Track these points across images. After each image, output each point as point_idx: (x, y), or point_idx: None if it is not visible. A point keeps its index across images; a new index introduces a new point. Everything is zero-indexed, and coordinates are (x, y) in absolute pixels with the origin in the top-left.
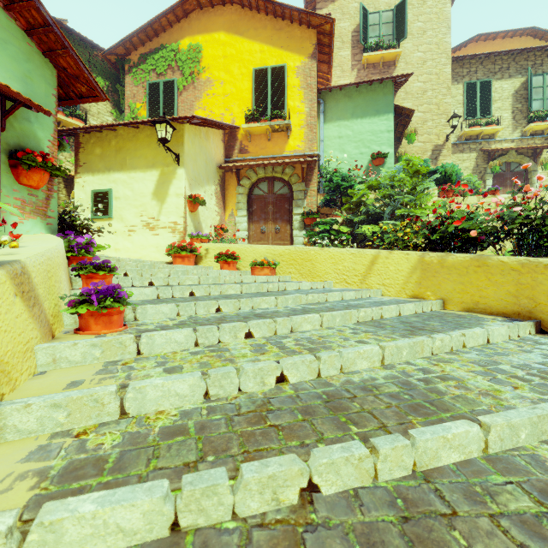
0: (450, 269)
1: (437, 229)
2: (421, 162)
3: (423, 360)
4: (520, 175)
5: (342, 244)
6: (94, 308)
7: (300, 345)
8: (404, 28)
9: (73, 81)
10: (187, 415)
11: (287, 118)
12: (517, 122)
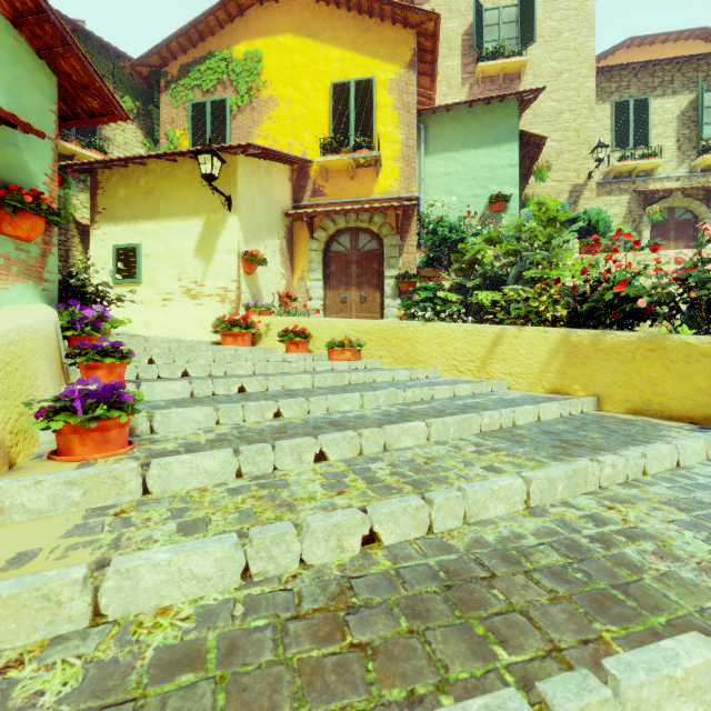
0: (608, 353)
1: (588, 297)
2: (559, 205)
3: (588, 499)
4: (687, 225)
5: (450, 317)
6: (77, 421)
7: (399, 475)
8: (532, 29)
9: (80, 93)
10: (209, 618)
11: (376, 149)
12: (684, 153)
